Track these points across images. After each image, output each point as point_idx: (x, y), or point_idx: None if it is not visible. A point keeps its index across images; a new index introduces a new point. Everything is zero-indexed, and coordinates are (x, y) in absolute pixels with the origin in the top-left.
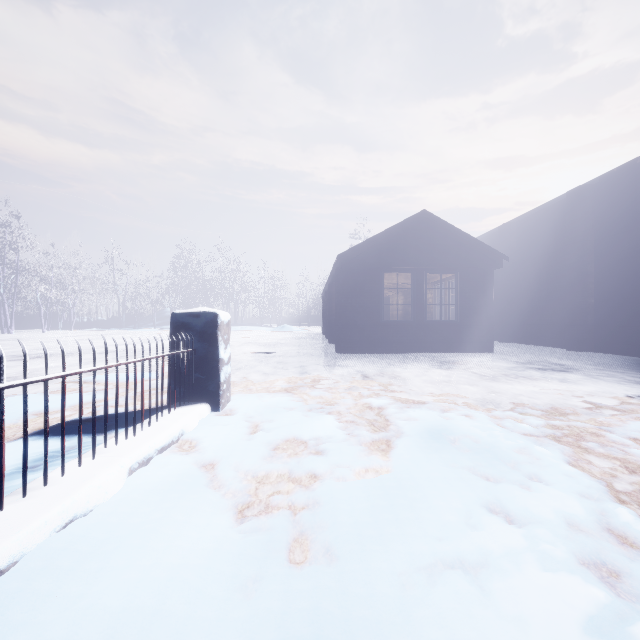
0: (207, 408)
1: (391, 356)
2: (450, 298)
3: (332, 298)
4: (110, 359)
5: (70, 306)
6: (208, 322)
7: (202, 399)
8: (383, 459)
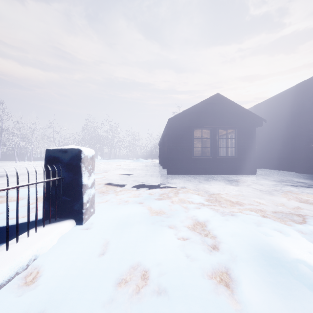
0: (71, 224)
1: (198, 176)
2: (229, 144)
3: (164, 144)
4: (38, 178)
5: (30, 149)
6: (73, 156)
7: (68, 216)
8: (234, 307)
